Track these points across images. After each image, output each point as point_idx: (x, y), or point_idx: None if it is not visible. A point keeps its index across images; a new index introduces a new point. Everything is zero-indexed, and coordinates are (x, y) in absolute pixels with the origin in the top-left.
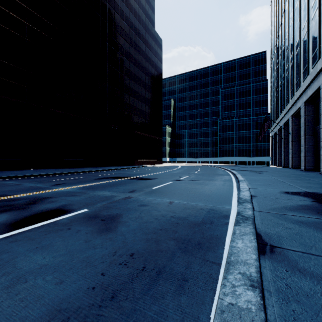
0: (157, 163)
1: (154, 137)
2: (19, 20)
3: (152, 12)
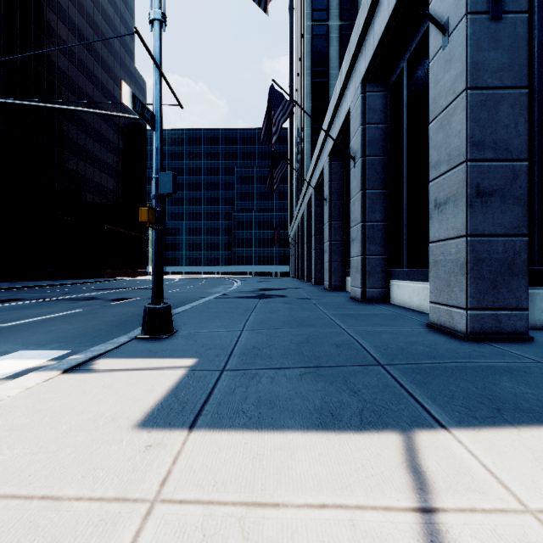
0: (139, 275)
1: (134, 234)
2: None
3: (131, 39)
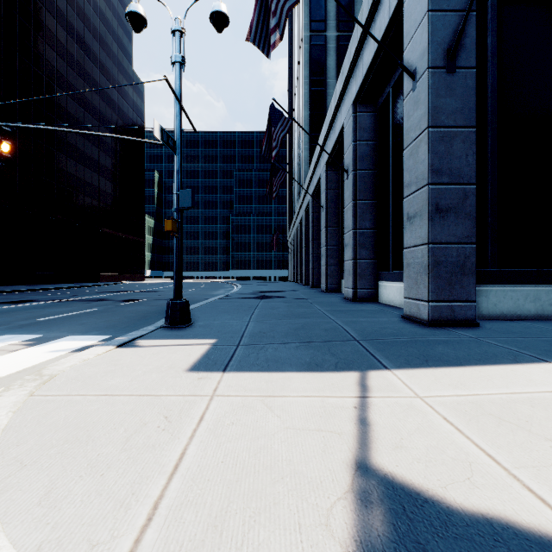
0: (137, 279)
1: (132, 238)
2: None
3: (129, 41)
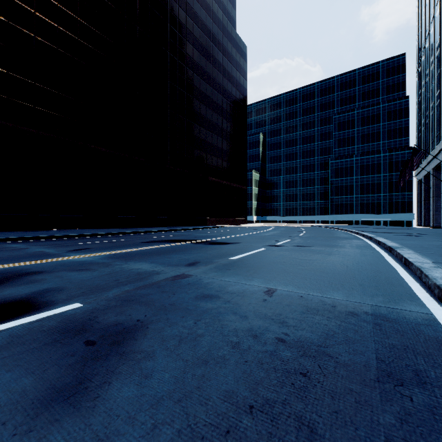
0: (240, 223)
1: (235, 186)
2: (48, 23)
3: (232, 7)
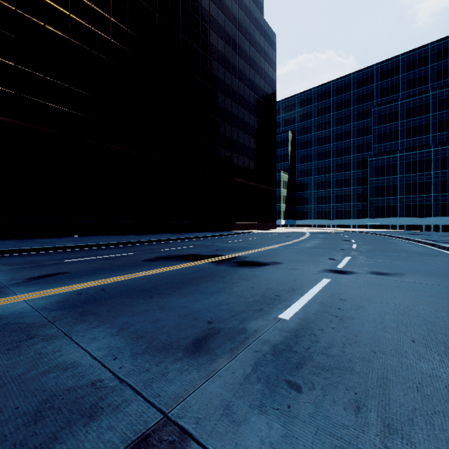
0: (268, 228)
1: (263, 187)
2: (59, 11)
3: None
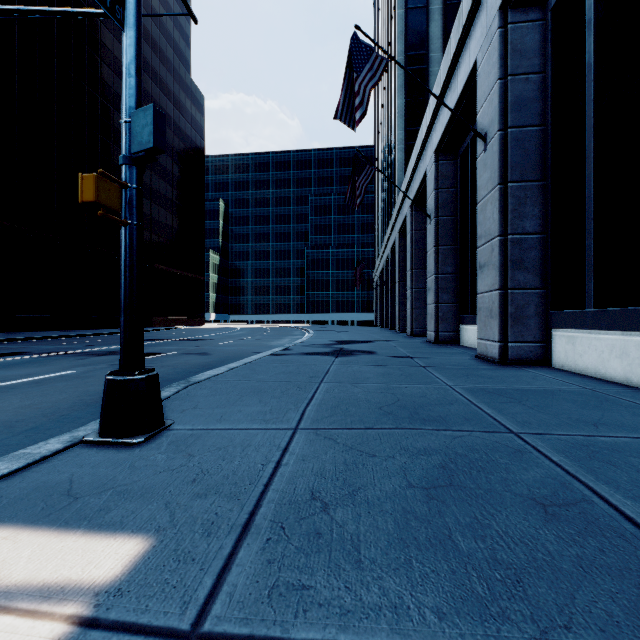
0: (196, 324)
1: (190, 275)
2: None
3: (187, 46)
